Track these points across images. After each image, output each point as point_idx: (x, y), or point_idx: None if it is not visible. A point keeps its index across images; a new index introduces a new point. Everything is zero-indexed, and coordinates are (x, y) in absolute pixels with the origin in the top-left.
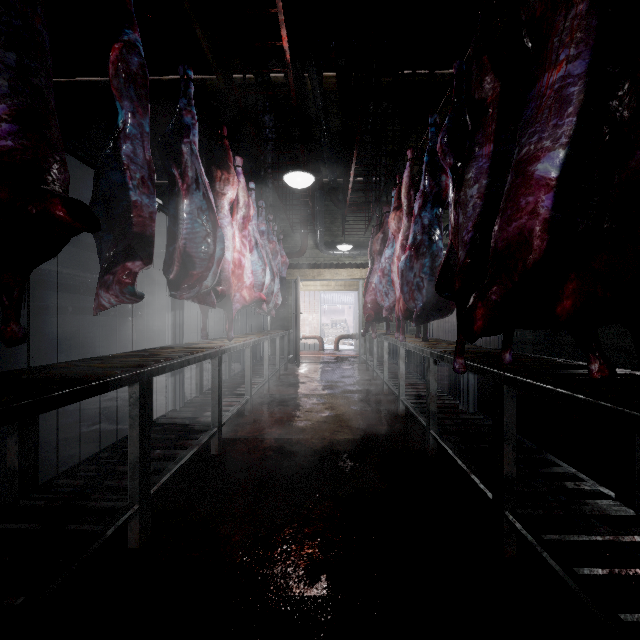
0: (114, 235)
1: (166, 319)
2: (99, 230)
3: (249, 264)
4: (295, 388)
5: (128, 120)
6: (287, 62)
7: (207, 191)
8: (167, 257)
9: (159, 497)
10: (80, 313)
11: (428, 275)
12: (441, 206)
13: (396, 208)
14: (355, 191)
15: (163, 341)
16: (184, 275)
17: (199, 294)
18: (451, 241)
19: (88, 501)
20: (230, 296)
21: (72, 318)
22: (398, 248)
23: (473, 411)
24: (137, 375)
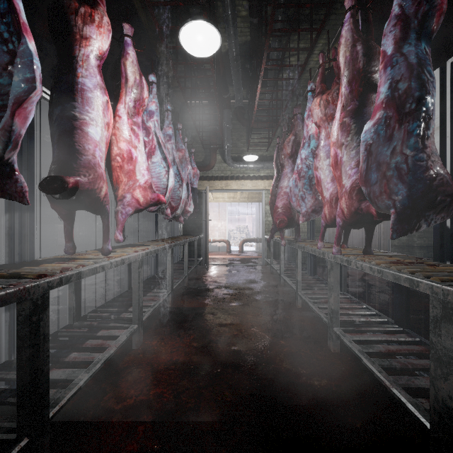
0: None
1: (91, 225)
2: None
3: (140, 157)
4: (201, 298)
5: None
6: None
7: None
8: None
9: None
10: None
11: (414, 149)
12: (428, 39)
13: (319, 92)
14: (259, 111)
15: (88, 245)
16: None
17: None
18: None
19: None
20: (91, 190)
21: None
22: (334, 129)
23: None
24: None
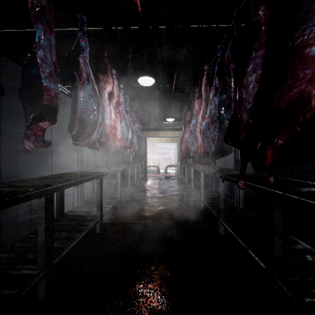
0: (33, 106)
1: None
2: (3, 94)
3: (119, 127)
4: (144, 193)
5: (41, 35)
6: (139, 12)
7: (93, 84)
8: (70, 121)
9: (62, 262)
10: (33, 154)
11: (218, 132)
12: (225, 94)
13: (198, 97)
14: (175, 91)
15: None
16: (81, 132)
17: (89, 142)
18: (233, 112)
19: (13, 270)
20: (108, 144)
21: (29, 156)
22: (200, 118)
23: (242, 207)
24: (43, 192)
